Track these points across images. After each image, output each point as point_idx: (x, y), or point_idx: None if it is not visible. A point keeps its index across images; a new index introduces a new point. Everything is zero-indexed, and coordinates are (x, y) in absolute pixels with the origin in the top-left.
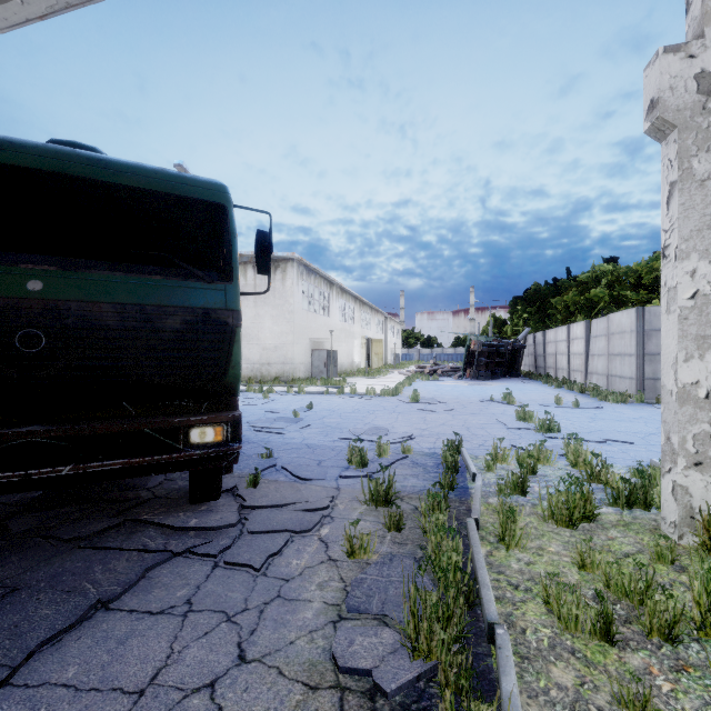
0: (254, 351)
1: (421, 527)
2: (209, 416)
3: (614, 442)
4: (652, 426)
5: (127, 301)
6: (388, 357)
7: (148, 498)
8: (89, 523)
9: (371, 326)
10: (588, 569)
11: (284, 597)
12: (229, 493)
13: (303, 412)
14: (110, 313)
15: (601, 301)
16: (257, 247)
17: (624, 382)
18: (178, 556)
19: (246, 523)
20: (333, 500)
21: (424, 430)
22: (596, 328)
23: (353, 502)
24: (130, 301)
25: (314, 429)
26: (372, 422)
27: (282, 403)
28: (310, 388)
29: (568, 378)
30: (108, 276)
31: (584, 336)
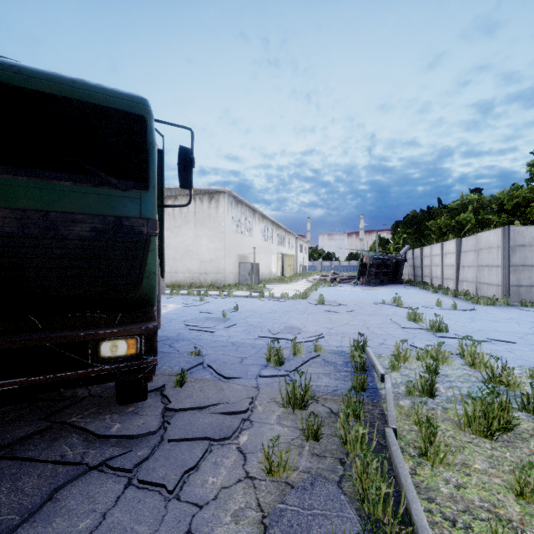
0: (195, 263)
1: (338, 434)
2: (120, 328)
3: (498, 342)
4: (525, 326)
5: (29, 207)
6: (298, 268)
7: (82, 397)
8: (17, 427)
9: (285, 244)
10: (527, 497)
11: (195, 533)
12: (157, 392)
13: (231, 313)
14: (8, 219)
15: (468, 223)
16: (179, 162)
17: (492, 288)
18: (93, 469)
19: (167, 428)
20: (253, 401)
21: (331, 329)
22: (465, 244)
23: (271, 404)
24: (33, 207)
25: (239, 328)
26: (287, 322)
27: (214, 305)
28: (237, 292)
29: (441, 284)
30: (9, 179)
31: (456, 251)
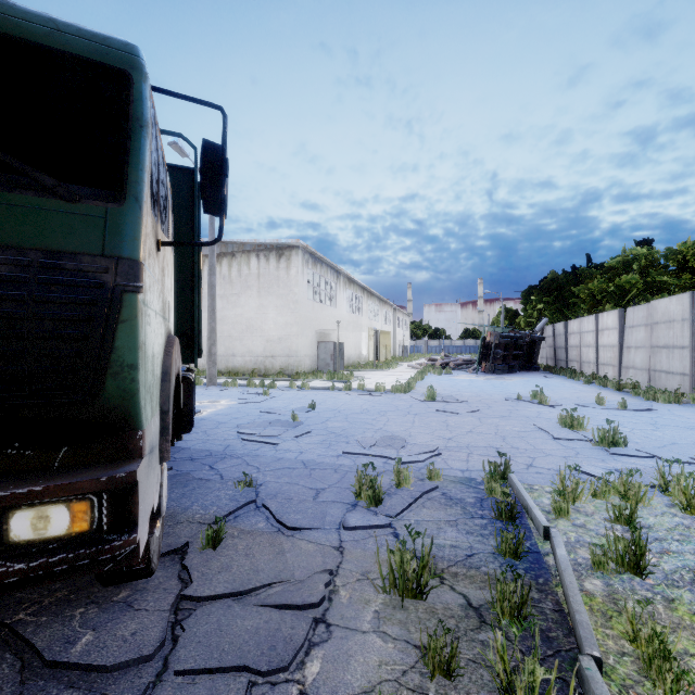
0: (258, 343)
1: (488, 661)
2: (52, 482)
3: None
4: None
5: None
6: (396, 349)
7: None
8: None
9: (379, 317)
10: None
11: None
12: (176, 557)
13: (304, 413)
14: None
15: (633, 288)
16: (202, 167)
17: (673, 379)
18: None
19: (179, 638)
20: (332, 578)
21: (450, 440)
22: (632, 317)
23: (364, 584)
24: None
25: (315, 437)
26: (384, 428)
27: (283, 401)
28: (315, 382)
29: (596, 372)
30: None
31: (618, 326)
